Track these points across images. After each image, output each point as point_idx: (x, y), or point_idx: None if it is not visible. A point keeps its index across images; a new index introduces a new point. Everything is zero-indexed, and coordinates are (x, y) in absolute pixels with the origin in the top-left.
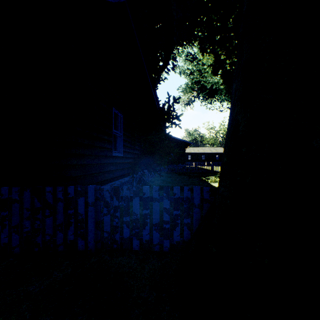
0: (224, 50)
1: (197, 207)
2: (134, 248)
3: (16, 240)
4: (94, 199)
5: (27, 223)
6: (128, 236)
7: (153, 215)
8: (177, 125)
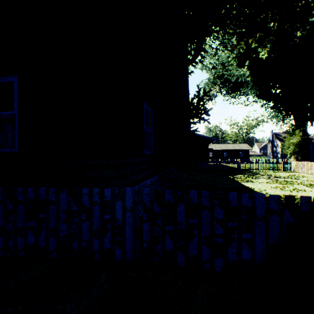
0: (264, 32)
1: (261, 220)
2: (178, 264)
3: (53, 244)
4: (132, 203)
5: (63, 226)
6: (171, 248)
7: (202, 226)
8: (205, 121)
